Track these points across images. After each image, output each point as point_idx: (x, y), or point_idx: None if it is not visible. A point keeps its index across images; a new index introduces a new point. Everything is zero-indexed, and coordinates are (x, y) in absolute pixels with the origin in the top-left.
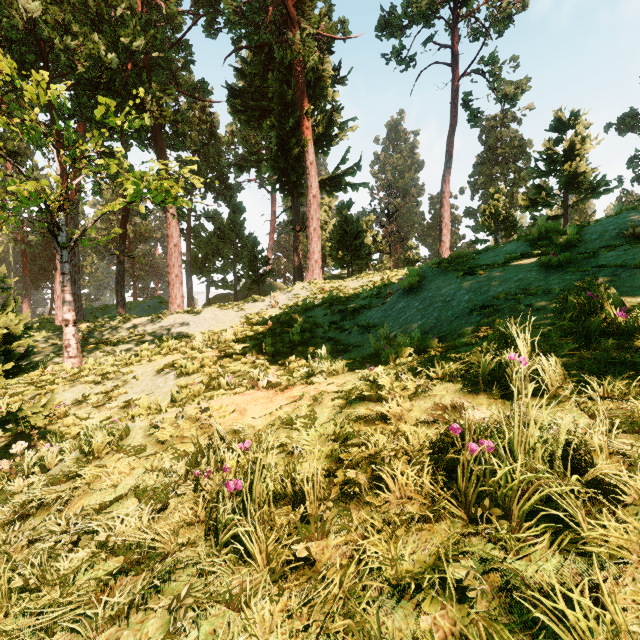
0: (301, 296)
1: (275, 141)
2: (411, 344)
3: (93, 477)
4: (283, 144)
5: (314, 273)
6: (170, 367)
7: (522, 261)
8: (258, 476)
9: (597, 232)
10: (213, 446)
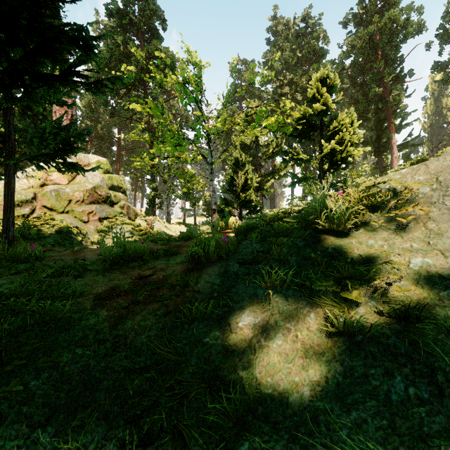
0: None
1: (374, 136)
2: None
3: None
4: (378, 137)
5: None
6: None
7: None
8: None
9: None
10: None
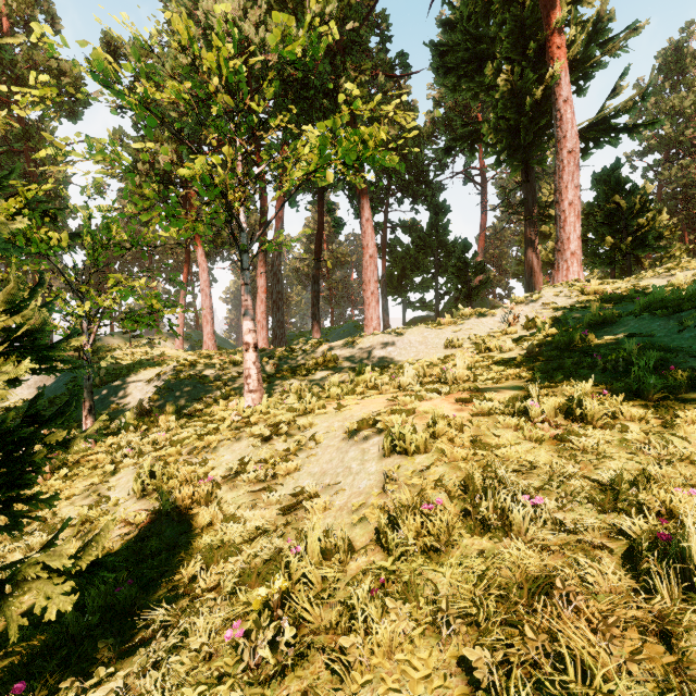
0: (559, 305)
1: (503, 87)
2: None
3: None
4: (515, 88)
5: (569, 272)
6: (369, 427)
7: None
8: None
9: None
10: None
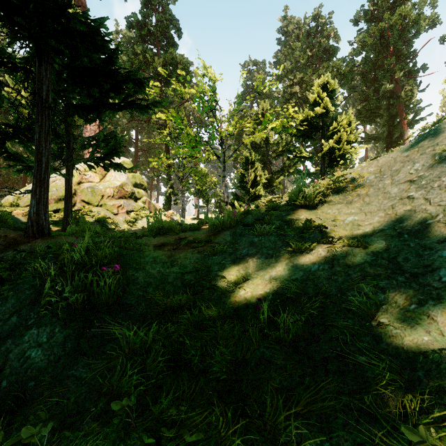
0: None
1: (386, 132)
2: None
3: None
4: (390, 133)
5: None
6: None
7: None
8: None
9: None
10: None
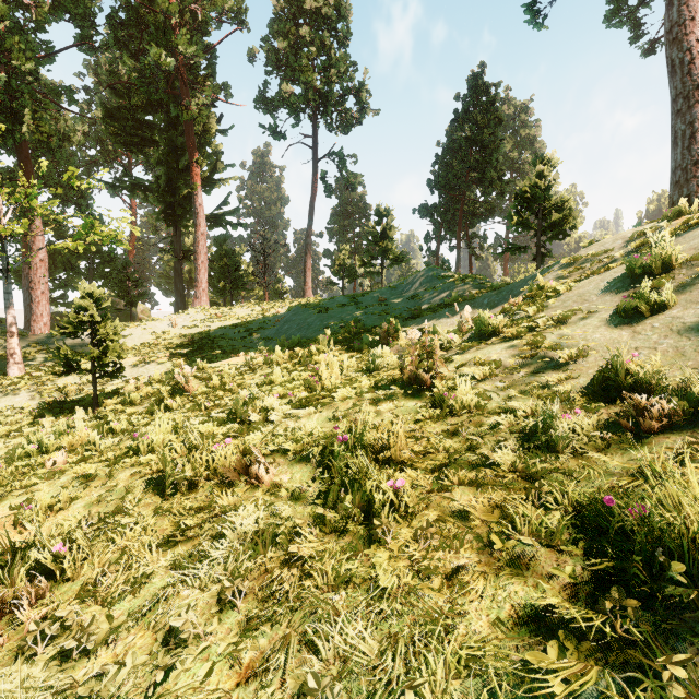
0: (198, 320)
1: (164, 178)
2: (297, 341)
3: (212, 372)
4: (171, 182)
5: (202, 300)
6: (142, 362)
7: (343, 308)
8: (276, 355)
9: (371, 297)
10: (251, 360)
